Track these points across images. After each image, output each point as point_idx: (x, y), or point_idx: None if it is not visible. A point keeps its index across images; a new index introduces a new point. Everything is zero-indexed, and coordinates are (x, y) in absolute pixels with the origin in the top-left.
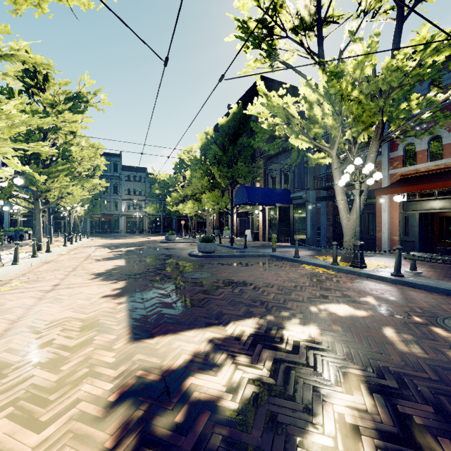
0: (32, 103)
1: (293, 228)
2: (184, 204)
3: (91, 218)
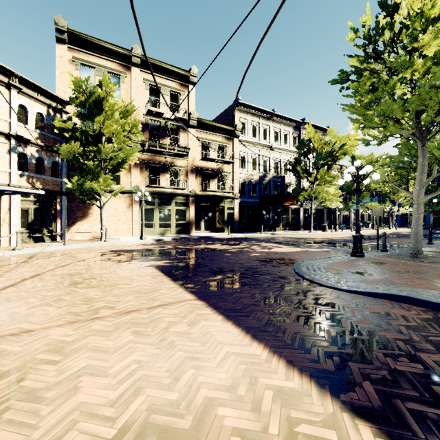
0: None
1: None
2: None
3: (433, 214)
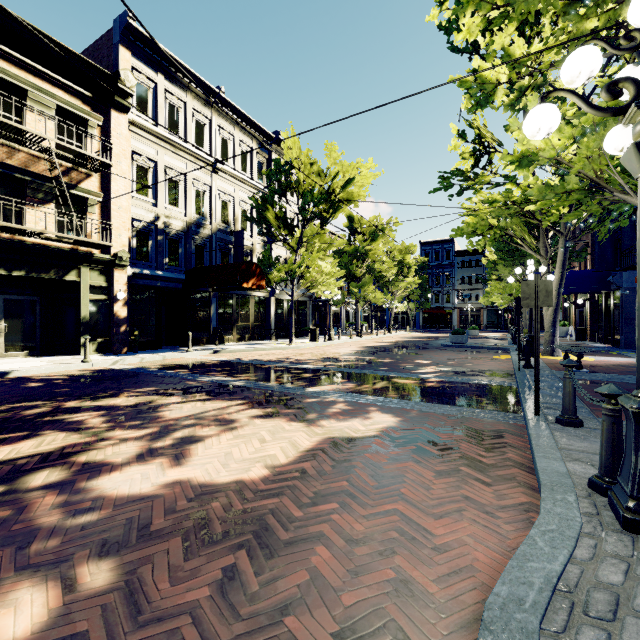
0: (355, 240)
1: (613, 324)
2: None
3: (423, 313)
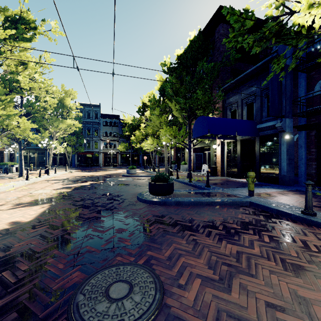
0: None
1: (260, 163)
2: None
3: (78, 155)
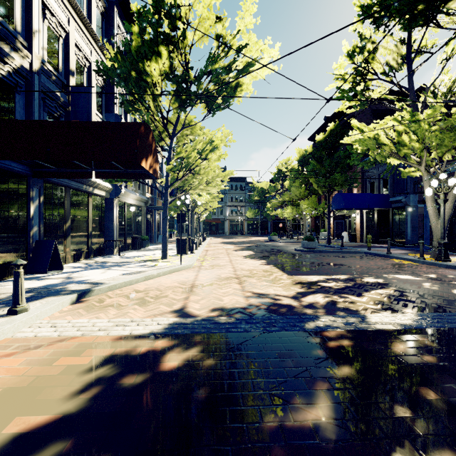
0: None
1: (392, 230)
2: (278, 208)
3: (204, 222)
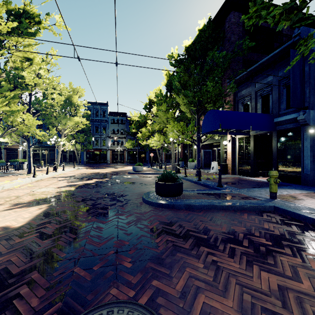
0: None
1: (277, 161)
2: None
3: (86, 152)
